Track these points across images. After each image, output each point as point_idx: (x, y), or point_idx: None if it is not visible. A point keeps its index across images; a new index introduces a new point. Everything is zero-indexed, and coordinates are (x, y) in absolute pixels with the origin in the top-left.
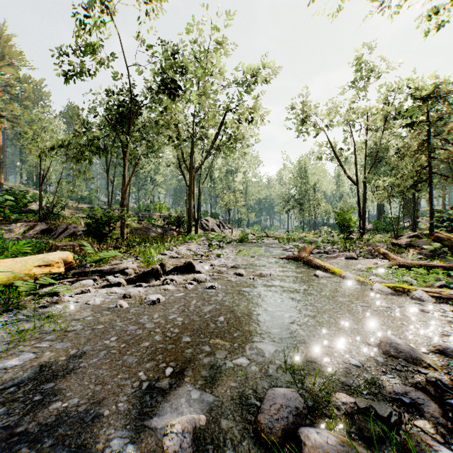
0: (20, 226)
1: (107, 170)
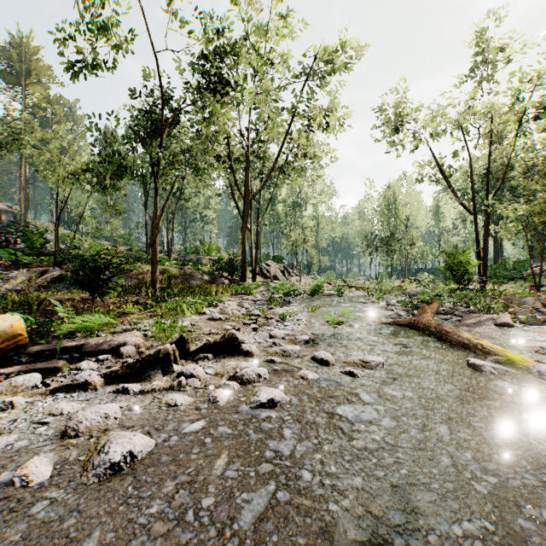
0: (27, 273)
1: (145, 203)
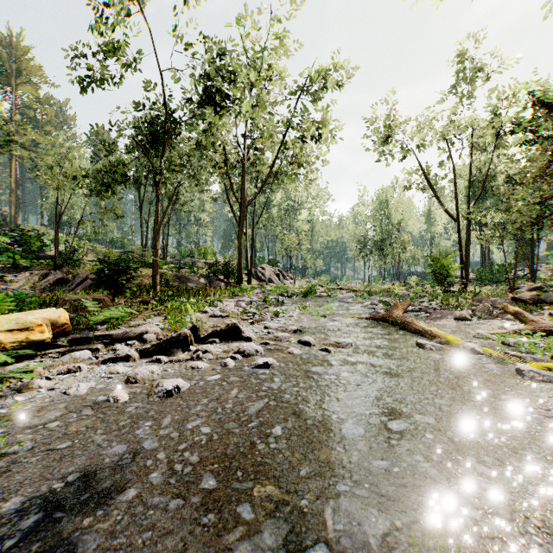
0: (30, 275)
1: (140, 206)
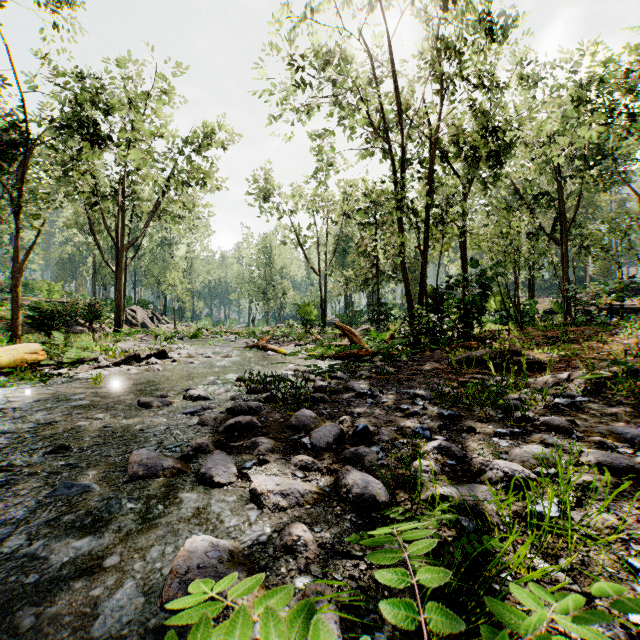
0: None
1: None
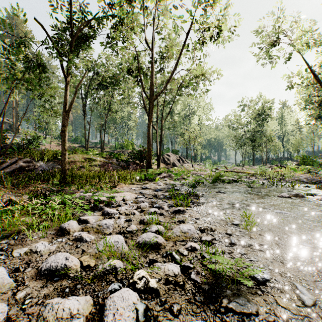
0: None
1: (84, 113)
